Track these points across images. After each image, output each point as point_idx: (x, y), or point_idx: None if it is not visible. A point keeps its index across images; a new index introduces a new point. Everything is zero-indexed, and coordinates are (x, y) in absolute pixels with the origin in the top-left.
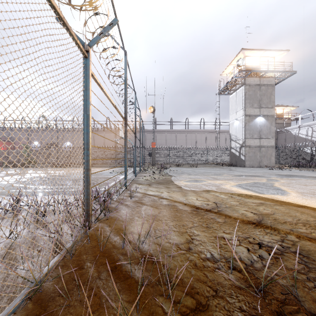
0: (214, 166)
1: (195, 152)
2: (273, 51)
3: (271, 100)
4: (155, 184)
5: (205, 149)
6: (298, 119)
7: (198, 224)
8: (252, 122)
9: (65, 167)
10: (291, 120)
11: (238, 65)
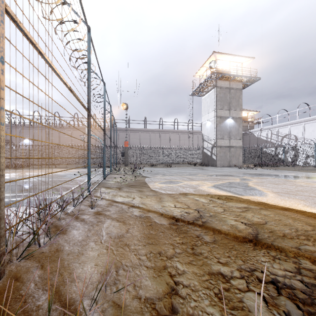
0: (188, 166)
1: (169, 152)
2: (241, 57)
3: (239, 103)
4: (126, 188)
5: (179, 149)
6: (259, 122)
7: (181, 250)
8: (222, 123)
9: (21, 168)
10: (254, 124)
11: (210, 67)
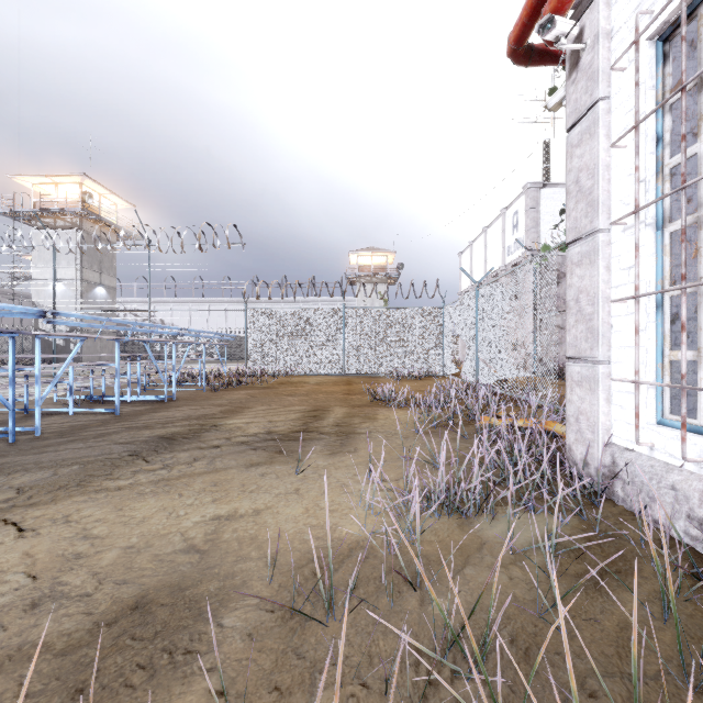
0: None
1: None
2: (120, 198)
3: (114, 265)
4: None
5: None
6: None
7: None
8: (91, 293)
9: None
10: None
11: (83, 200)
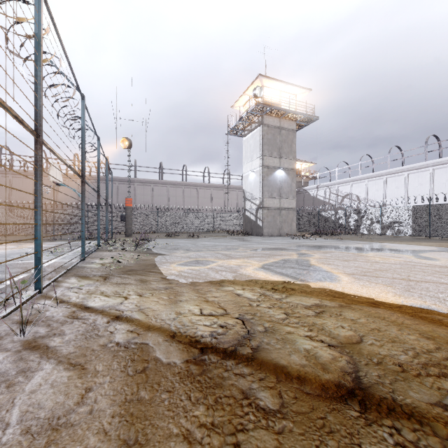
0: (223, 236)
1: (197, 215)
2: (295, 86)
3: (293, 149)
4: (118, 276)
5: (211, 212)
6: (316, 178)
7: None
8: (271, 176)
9: None
10: (309, 179)
11: (255, 96)
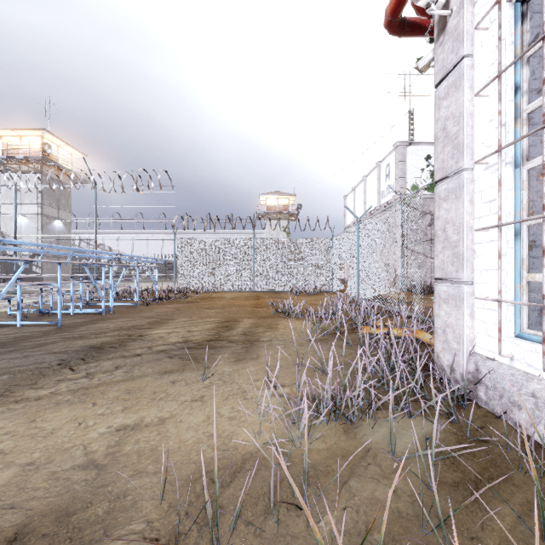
0: None
1: None
2: (75, 149)
3: (69, 203)
4: None
5: None
6: None
7: None
8: (50, 225)
9: None
10: None
11: (43, 150)
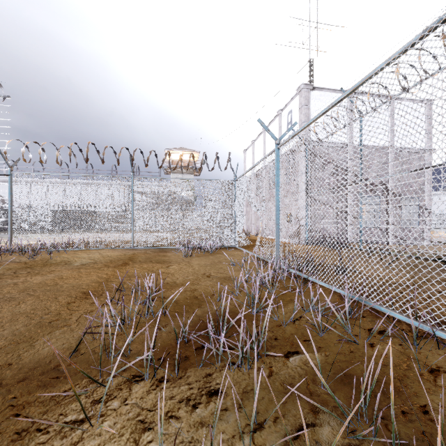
0: None
1: None
2: None
3: None
4: None
5: None
6: None
7: None
8: None
9: None
10: None
11: None
